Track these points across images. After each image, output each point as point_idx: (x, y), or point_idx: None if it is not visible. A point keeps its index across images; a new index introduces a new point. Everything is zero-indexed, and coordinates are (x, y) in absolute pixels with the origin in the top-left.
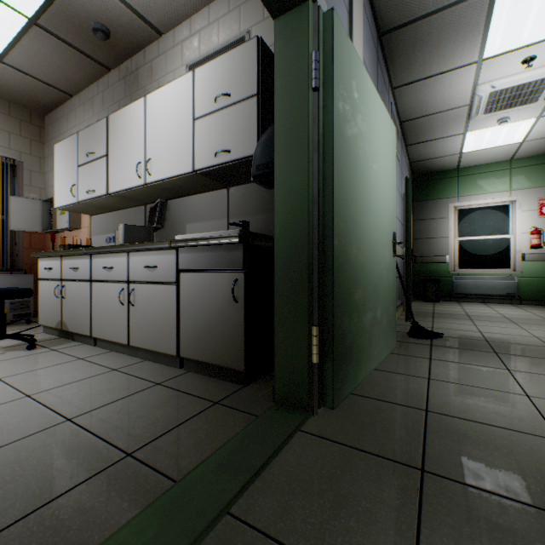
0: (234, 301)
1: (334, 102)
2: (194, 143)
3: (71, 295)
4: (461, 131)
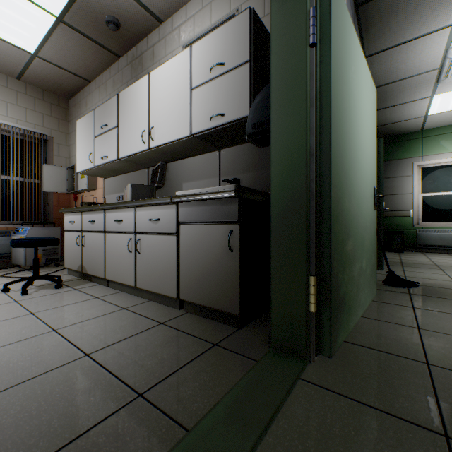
0: (230, 250)
1: (331, 56)
2: (191, 110)
3: (89, 244)
4: (428, 94)
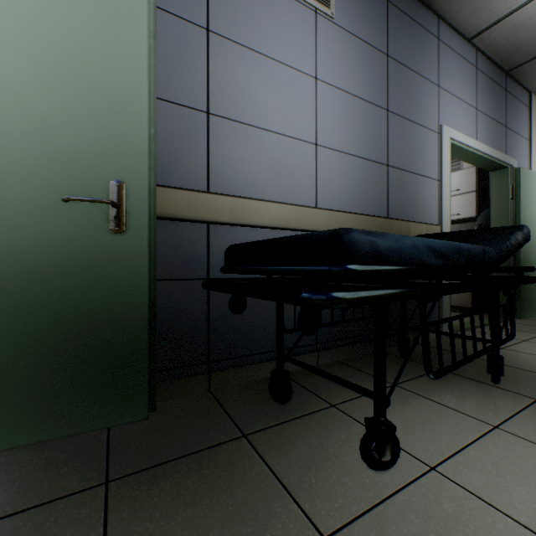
0: None
1: (520, 203)
2: None
3: None
4: None
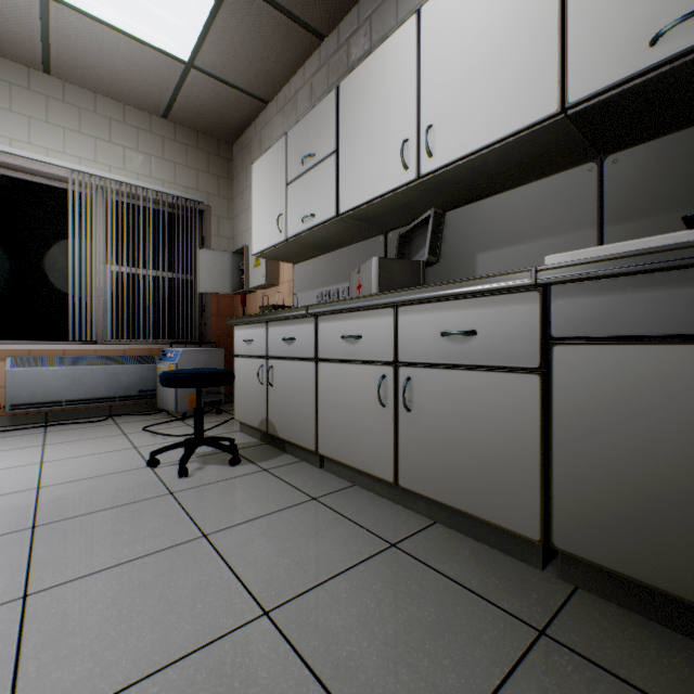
0: None
1: None
2: (565, 43)
3: (282, 382)
4: None
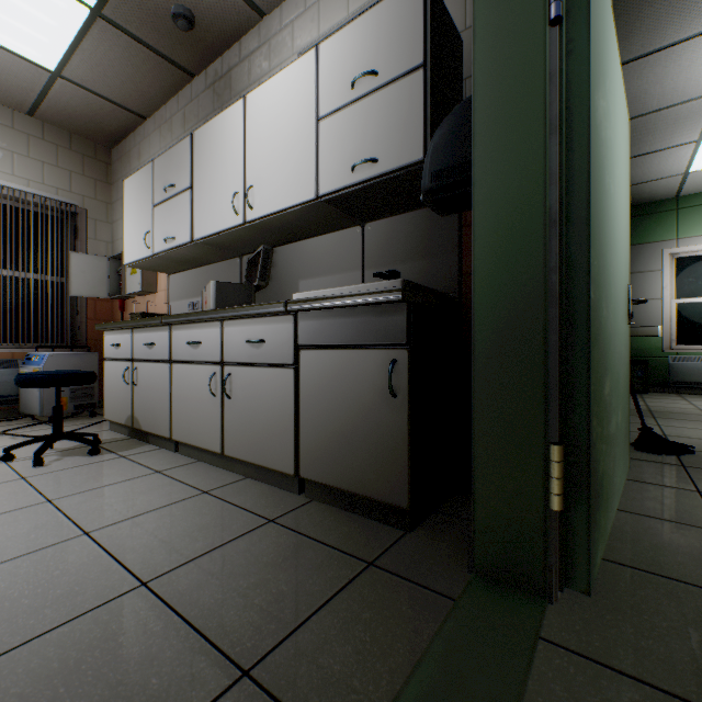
0: (391, 394)
1: (590, 42)
2: (318, 155)
3: (145, 381)
4: (693, 137)
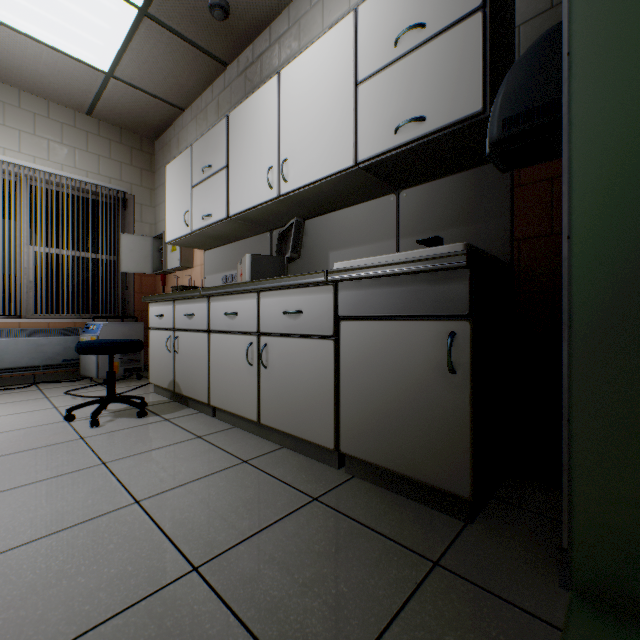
0: (449, 371)
1: None
2: (357, 121)
3: (185, 349)
4: None
